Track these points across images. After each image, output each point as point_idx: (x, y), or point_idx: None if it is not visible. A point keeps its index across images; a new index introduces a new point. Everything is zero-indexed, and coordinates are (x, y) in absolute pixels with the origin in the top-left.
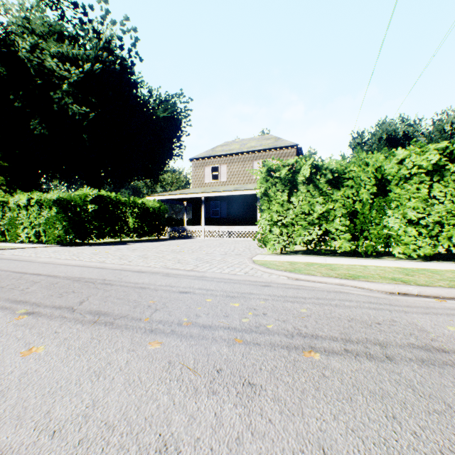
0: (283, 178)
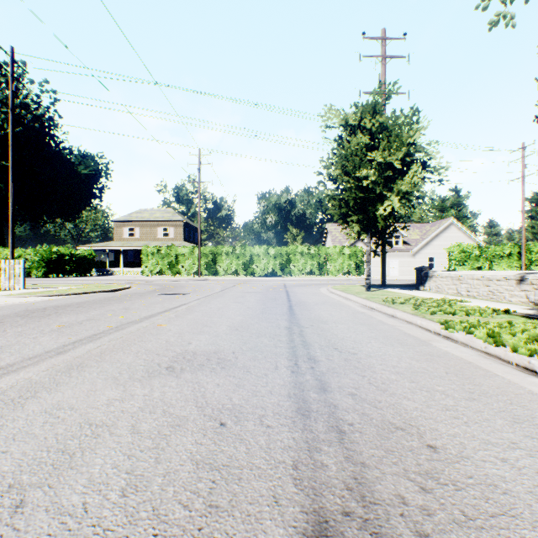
0: (150, 252)
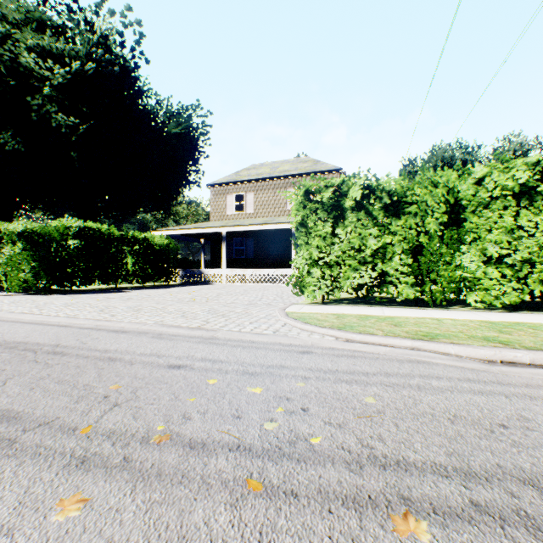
0: (325, 203)
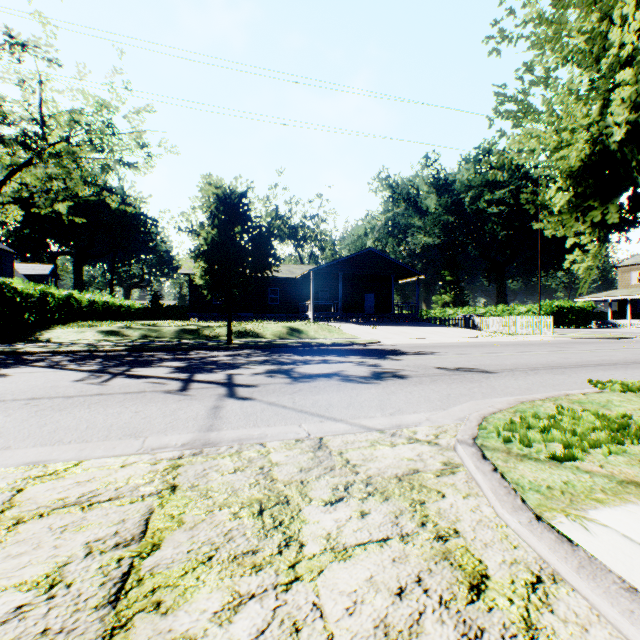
0: None
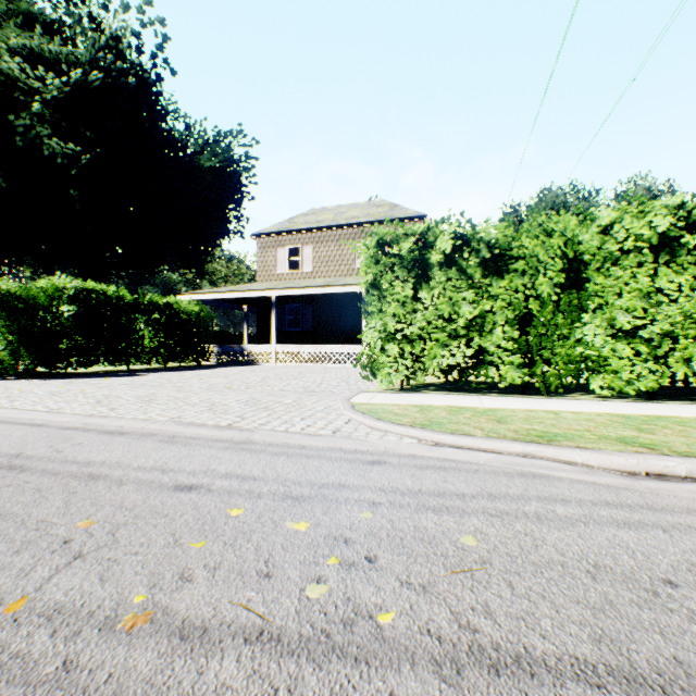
0: (405, 257)
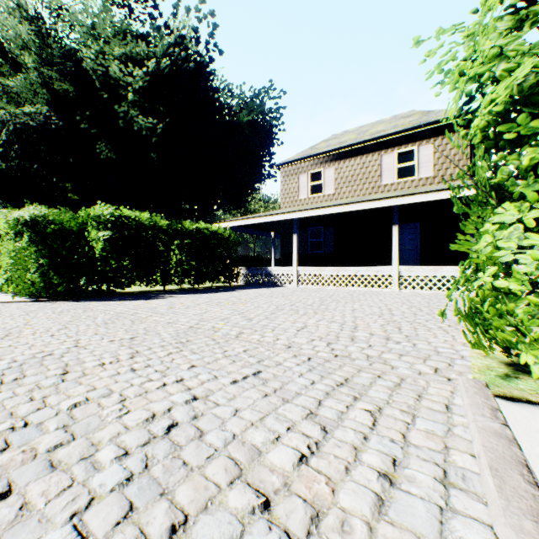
0: None
